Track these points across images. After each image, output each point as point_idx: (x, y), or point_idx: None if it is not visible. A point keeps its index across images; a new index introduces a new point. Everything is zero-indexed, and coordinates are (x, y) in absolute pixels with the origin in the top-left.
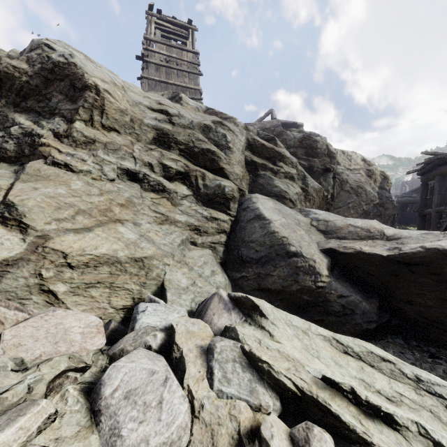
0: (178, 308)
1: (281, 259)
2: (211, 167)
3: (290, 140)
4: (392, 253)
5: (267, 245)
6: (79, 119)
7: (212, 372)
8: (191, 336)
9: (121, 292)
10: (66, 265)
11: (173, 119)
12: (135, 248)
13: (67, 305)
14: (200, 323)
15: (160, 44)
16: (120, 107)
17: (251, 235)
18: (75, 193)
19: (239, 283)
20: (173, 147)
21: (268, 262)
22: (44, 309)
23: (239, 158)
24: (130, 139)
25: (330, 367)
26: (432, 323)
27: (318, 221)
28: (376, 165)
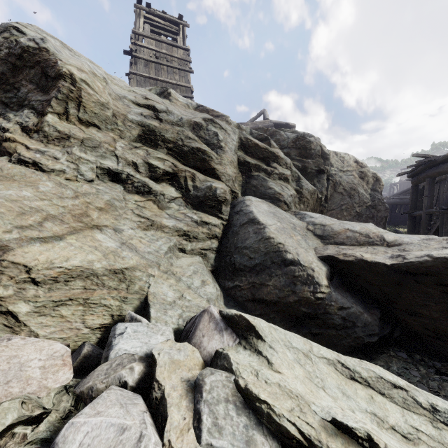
0: (163, 328)
1: (277, 267)
2: (202, 168)
3: (284, 140)
4: (396, 262)
5: (261, 252)
6: (51, 112)
7: (200, 419)
8: (176, 367)
9: (98, 309)
10: (30, 280)
11: (160, 115)
12: (114, 258)
13: (31, 328)
14: (187, 348)
15: (150, 39)
16: (100, 100)
17: (245, 240)
18: (43, 195)
19: (231, 293)
20: (160, 145)
21: (263, 270)
22: (1, 334)
23: (231, 158)
24: (112, 135)
25: (338, 399)
26: (437, 336)
27: (315, 225)
28: (368, 167)
